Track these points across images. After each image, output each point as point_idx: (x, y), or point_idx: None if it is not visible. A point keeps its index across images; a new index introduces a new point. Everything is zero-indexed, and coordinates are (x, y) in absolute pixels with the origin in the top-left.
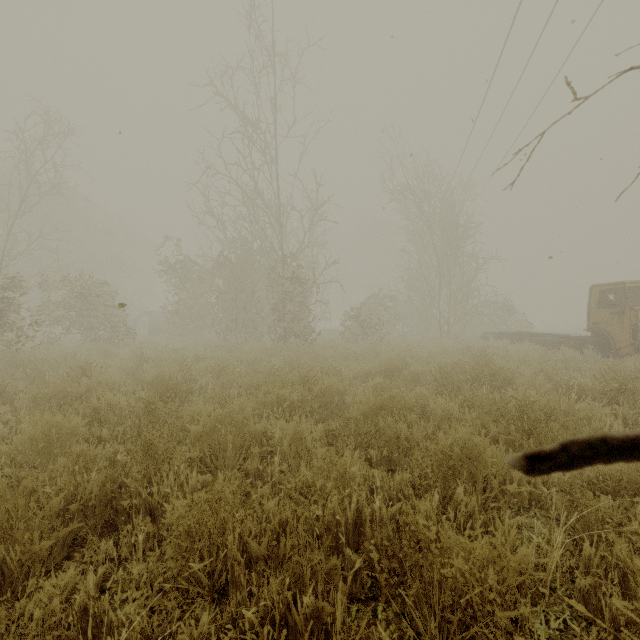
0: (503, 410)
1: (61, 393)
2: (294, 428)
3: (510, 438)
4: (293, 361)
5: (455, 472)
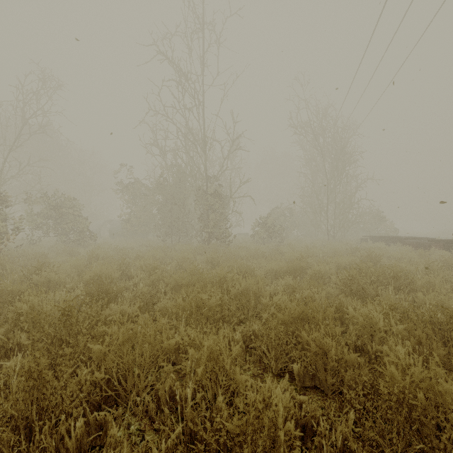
0: (428, 320)
1: (2, 293)
2: (210, 347)
3: (451, 358)
4: (214, 260)
5: (412, 419)
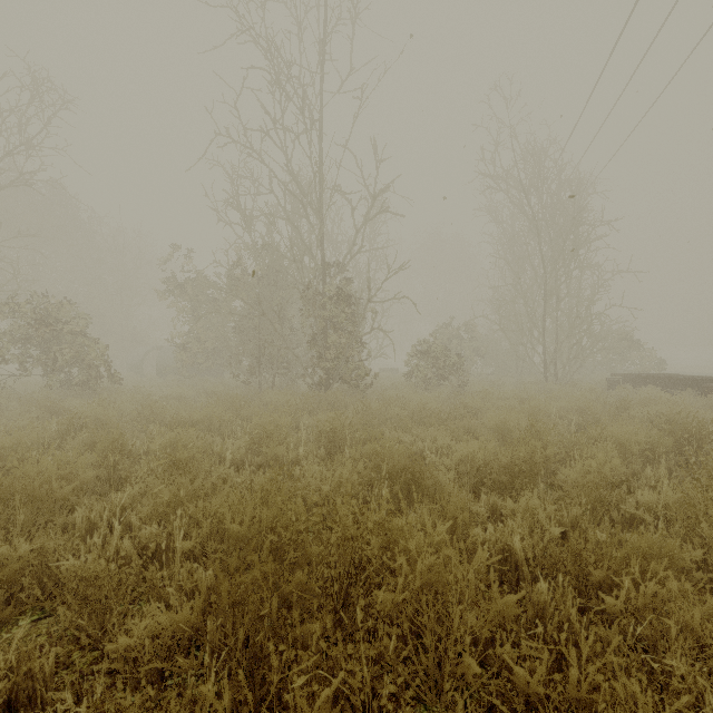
0: None
1: None
2: None
3: None
4: (334, 432)
5: None
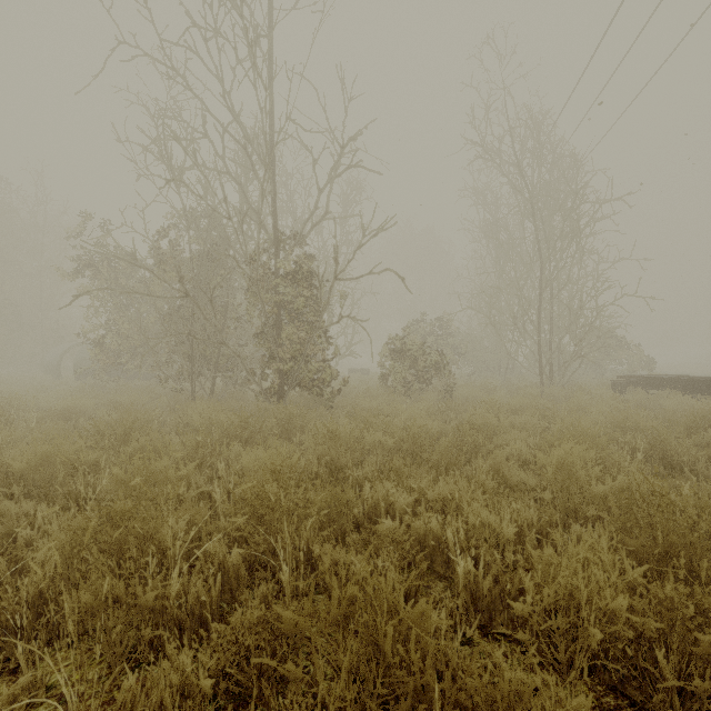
0: None
1: None
2: None
3: None
4: (265, 504)
5: None
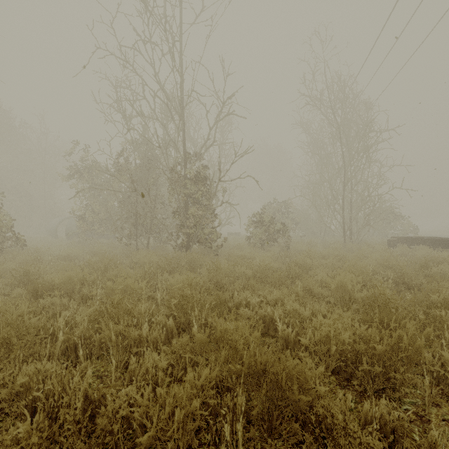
0: None
1: None
2: None
3: None
4: (184, 299)
5: None
